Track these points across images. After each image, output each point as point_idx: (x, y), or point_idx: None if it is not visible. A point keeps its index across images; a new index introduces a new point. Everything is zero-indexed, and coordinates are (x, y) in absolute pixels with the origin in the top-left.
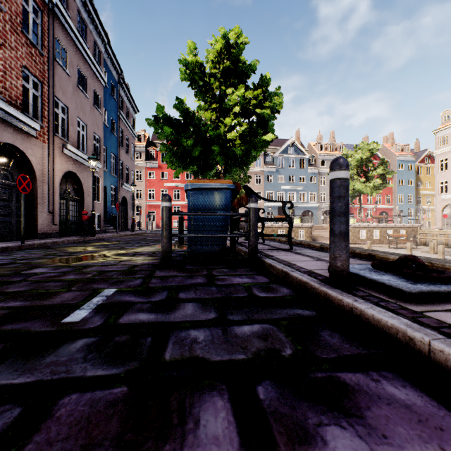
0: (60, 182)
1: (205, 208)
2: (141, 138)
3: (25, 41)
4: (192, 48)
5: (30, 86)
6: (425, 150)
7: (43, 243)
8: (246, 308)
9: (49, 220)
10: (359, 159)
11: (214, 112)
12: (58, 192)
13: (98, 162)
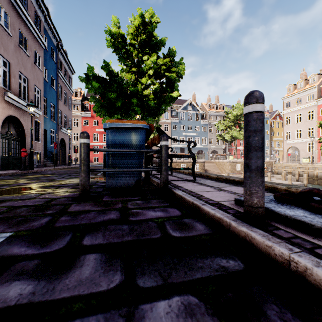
0: (2, 125)
1: (122, 145)
2: (77, 94)
3: None
4: (115, 22)
5: None
6: (276, 111)
7: None
8: (160, 259)
9: None
10: (235, 115)
11: (133, 74)
12: None
13: (38, 109)
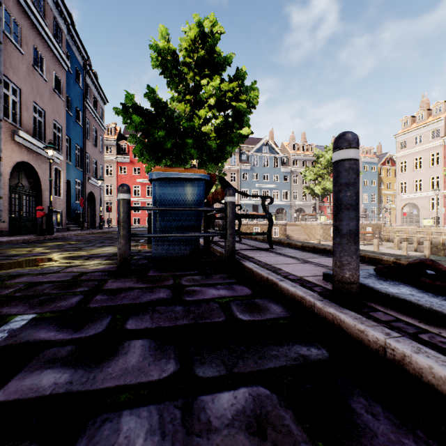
0: (11, 174)
1: (173, 202)
2: (111, 131)
3: None
4: (164, 33)
5: None
6: (387, 153)
7: None
8: (224, 347)
9: None
10: (329, 159)
11: (188, 104)
12: (7, 184)
13: (59, 153)
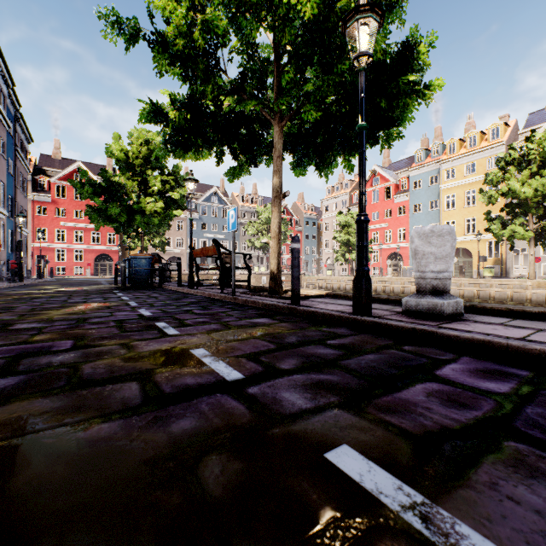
0: None
1: (140, 266)
2: None
3: None
4: (117, 136)
5: None
6: None
7: (7, 285)
8: (155, 290)
9: None
10: (267, 218)
11: (135, 181)
12: None
13: (4, 209)
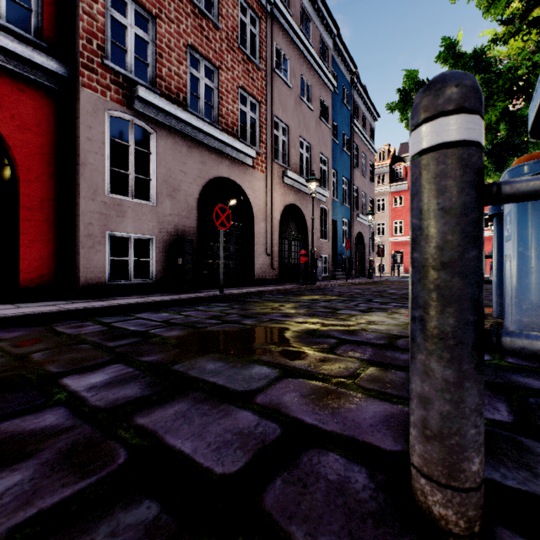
0: (281, 219)
1: None
2: (383, 156)
3: (241, 58)
4: None
5: (247, 109)
6: None
7: (244, 293)
8: None
9: (267, 263)
10: None
11: (533, 31)
12: (277, 229)
13: (325, 190)
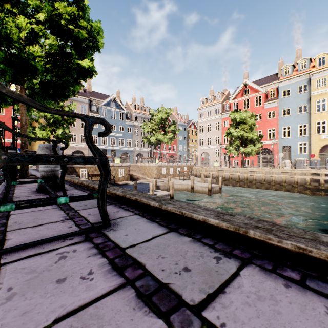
0: None
1: None
2: None
3: None
4: None
5: None
6: (192, 120)
7: None
8: None
9: None
10: (160, 118)
11: (11, 18)
12: None
13: None
